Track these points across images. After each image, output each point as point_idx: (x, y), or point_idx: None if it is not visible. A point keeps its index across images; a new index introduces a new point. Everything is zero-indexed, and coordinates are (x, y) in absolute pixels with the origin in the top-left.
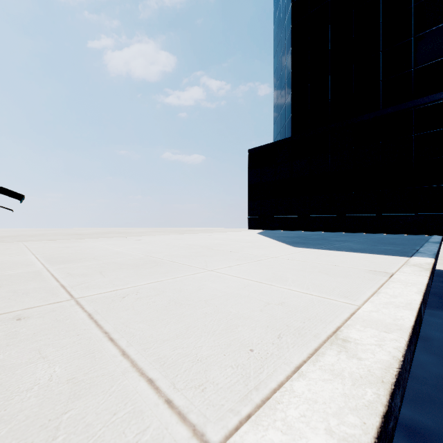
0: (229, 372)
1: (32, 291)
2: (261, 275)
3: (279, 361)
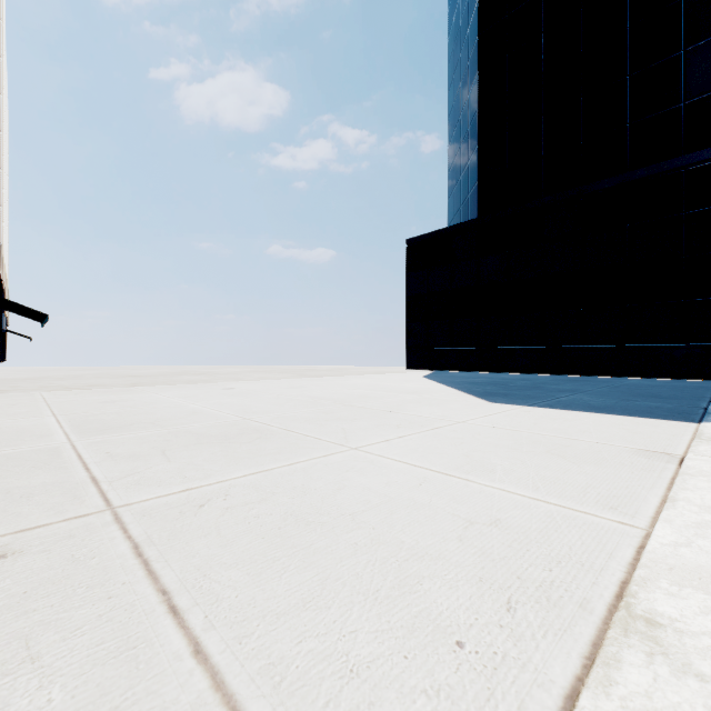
0: (422, 709)
1: (39, 491)
2: (446, 458)
3: (526, 678)
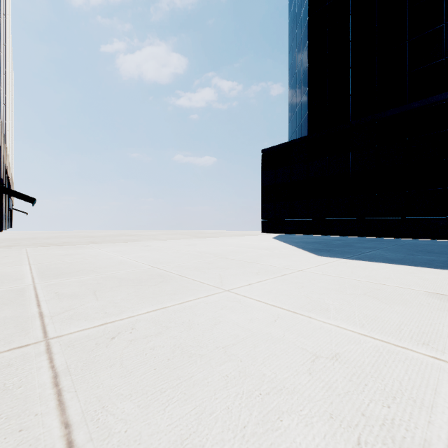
0: None
1: None
2: (292, 299)
3: None
